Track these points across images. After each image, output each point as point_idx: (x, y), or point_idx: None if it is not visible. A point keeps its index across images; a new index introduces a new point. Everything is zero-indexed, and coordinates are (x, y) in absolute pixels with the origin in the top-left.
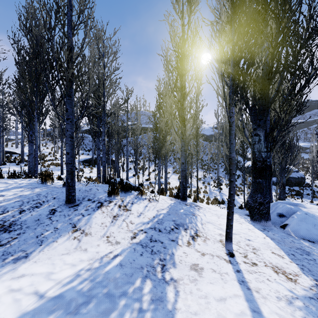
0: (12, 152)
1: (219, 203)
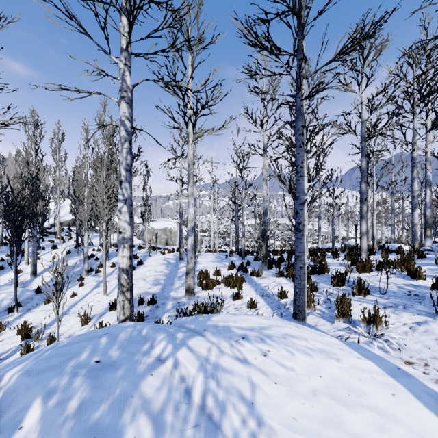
0: None
1: None
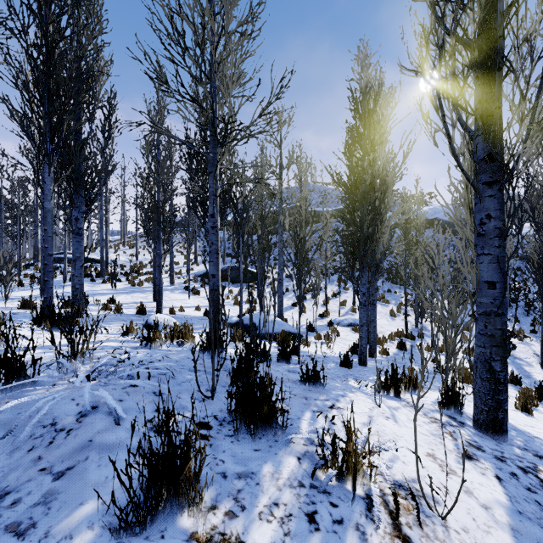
0: (96, 259)
1: (541, 398)
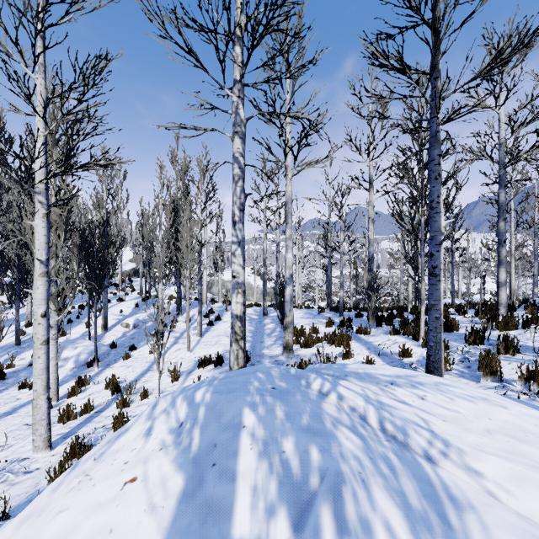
0: None
1: None
